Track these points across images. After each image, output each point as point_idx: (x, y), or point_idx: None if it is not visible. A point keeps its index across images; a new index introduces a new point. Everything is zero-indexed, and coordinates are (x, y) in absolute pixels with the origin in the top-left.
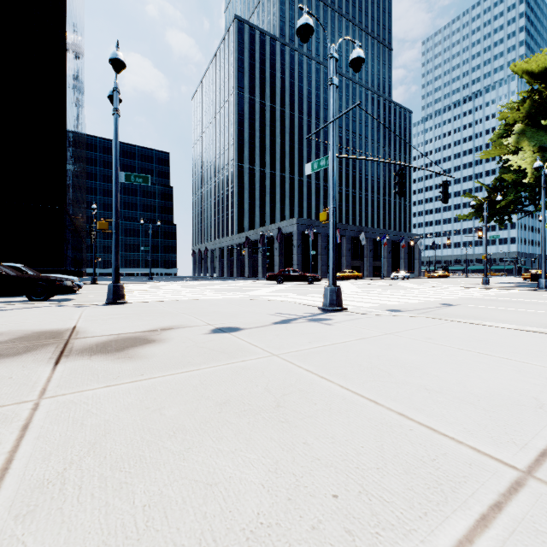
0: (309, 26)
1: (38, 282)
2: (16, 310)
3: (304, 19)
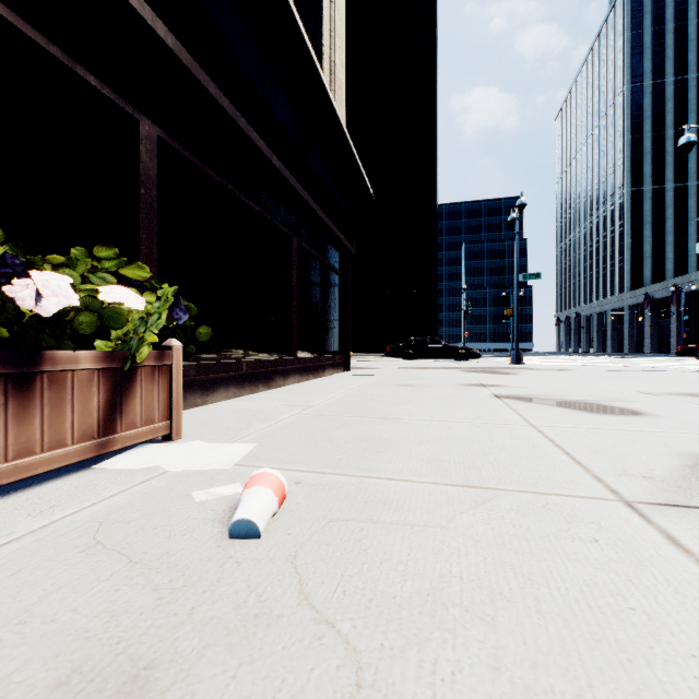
0: (690, 142)
1: (461, 350)
2: (473, 363)
3: (684, 139)
